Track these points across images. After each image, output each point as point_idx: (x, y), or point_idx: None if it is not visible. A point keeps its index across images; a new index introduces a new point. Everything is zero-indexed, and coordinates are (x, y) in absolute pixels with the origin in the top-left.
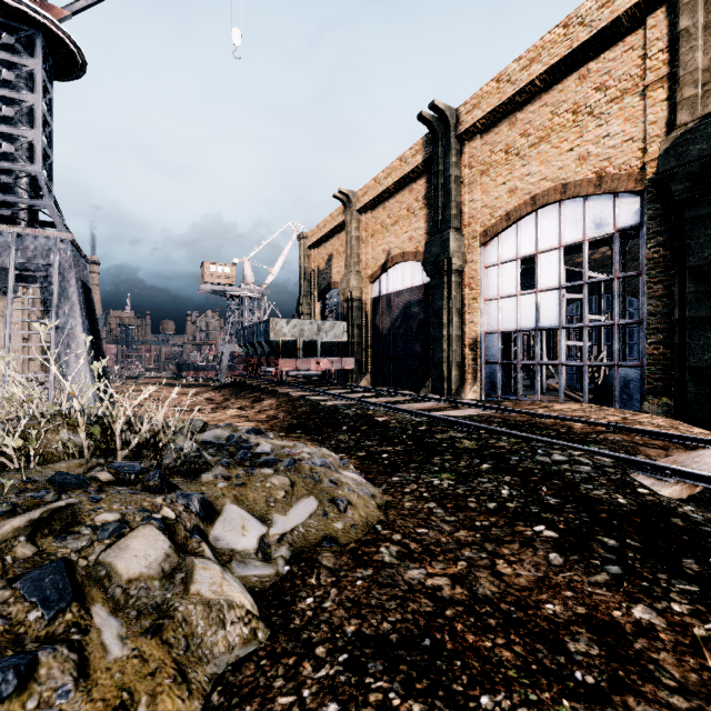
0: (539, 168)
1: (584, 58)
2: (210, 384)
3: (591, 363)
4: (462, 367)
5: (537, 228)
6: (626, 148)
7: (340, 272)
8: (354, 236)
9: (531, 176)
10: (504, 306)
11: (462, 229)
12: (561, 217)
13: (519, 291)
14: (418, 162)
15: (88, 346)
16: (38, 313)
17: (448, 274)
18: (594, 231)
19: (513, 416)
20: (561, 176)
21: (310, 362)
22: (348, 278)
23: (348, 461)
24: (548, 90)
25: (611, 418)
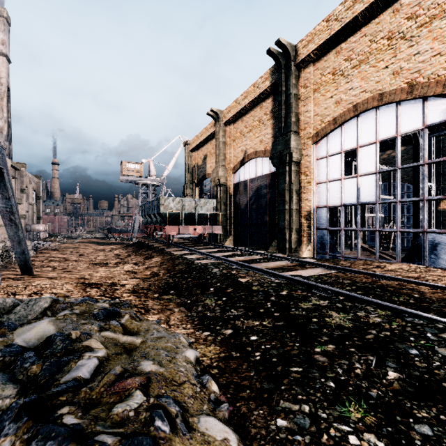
0: (360, 83)
1: None
2: (125, 243)
3: (403, 230)
4: (299, 232)
5: (357, 128)
6: (434, 61)
7: (212, 167)
8: (222, 141)
9: (353, 89)
10: (332, 187)
11: (299, 132)
12: (378, 119)
13: (343, 176)
14: (266, 86)
15: None
16: None
17: (289, 165)
18: (406, 128)
19: (357, 276)
20: (378, 87)
21: (189, 228)
22: (217, 170)
23: (209, 377)
24: (367, 24)
25: None
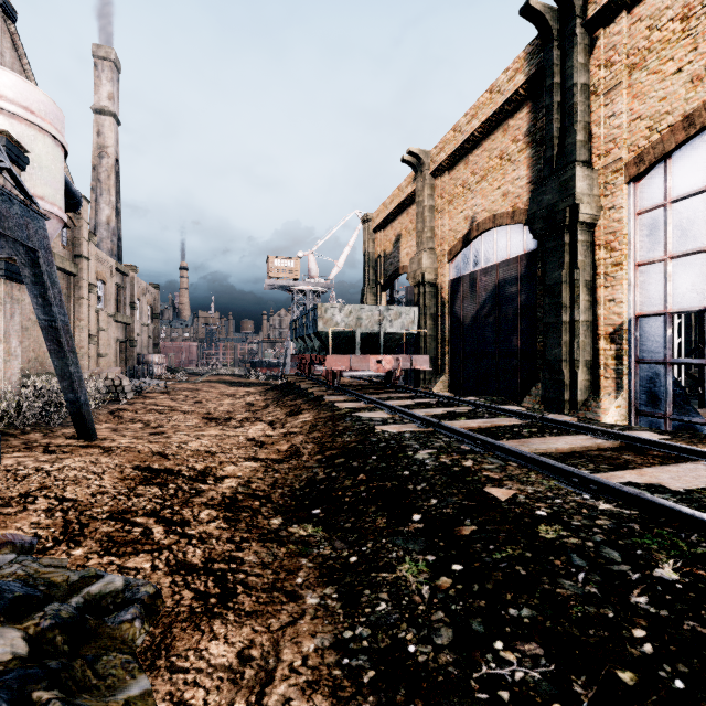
0: None
1: None
2: (271, 383)
3: None
4: (594, 368)
5: None
6: None
7: (409, 254)
8: (427, 205)
9: None
10: (679, 270)
11: (594, 162)
12: None
13: None
14: (518, 85)
15: None
16: (108, 311)
17: (570, 231)
18: None
19: None
20: None
21: (369, 360)
22: (419, 257)
23: None
24: None
25: None
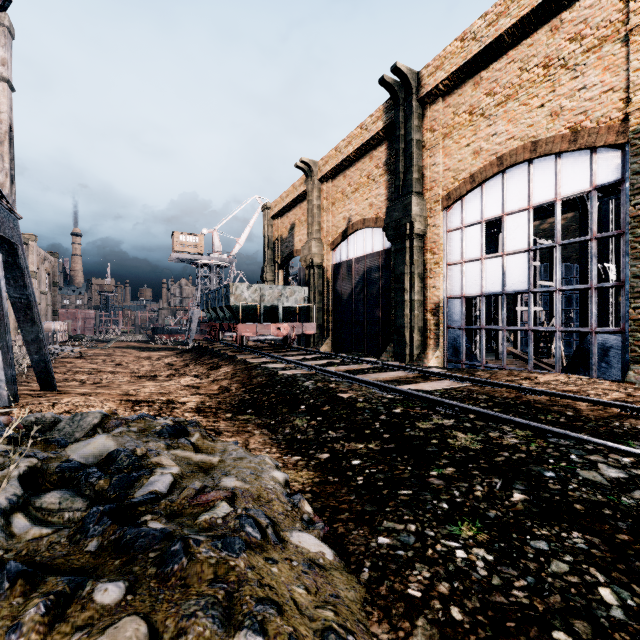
0: (506, 127)
1: (558, 7)
2: (178, 348)
3: (564, 329)
4: (424, 332)
5: (503, 189)
6: (605, 99)
7: (302, 240)
8: (316, 204)
9: (497, 135)
10: (468, 270)
11: (424, 193)
12: (530, 176)
13: (484, 255)
14: (379, 129)
15: (2, 310)
16: None
17: (410, 239)
18: (568, 190)
19: (497, 390)
20: (531, 133)
21: (271, 327)
22: (309, 245)
23: (301, 497)
24: (516, 46)
25: (614, 394)
